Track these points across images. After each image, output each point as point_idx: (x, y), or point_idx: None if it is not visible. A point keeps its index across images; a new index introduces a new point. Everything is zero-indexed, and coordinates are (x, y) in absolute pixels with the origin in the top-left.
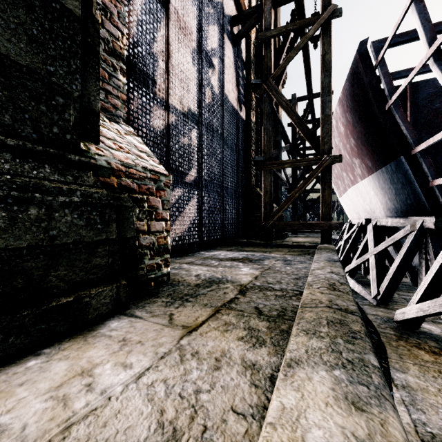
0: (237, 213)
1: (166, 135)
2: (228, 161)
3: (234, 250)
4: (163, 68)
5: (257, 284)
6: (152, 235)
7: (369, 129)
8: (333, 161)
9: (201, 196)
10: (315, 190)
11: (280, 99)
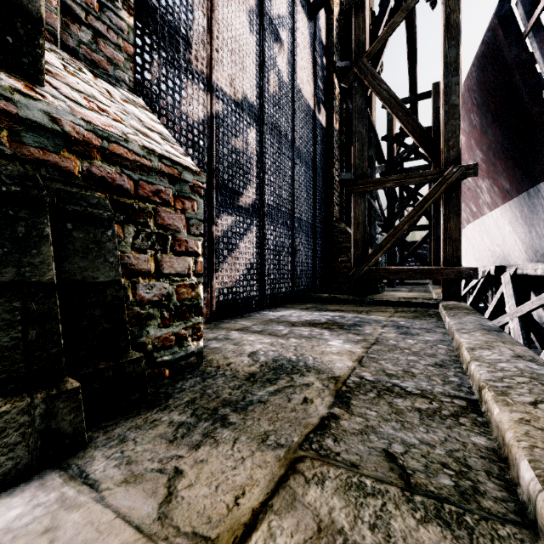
0: (314, 257)
1: (207, 129)
2: (301, 182)
3: (311, 309)
4: (203, 25)
5: (367, 378)
6: (165, 280)
7: (510, 132)
8: (464, 175)
9: (262, 229)
10: (420, 227)
11: (378, 88)
